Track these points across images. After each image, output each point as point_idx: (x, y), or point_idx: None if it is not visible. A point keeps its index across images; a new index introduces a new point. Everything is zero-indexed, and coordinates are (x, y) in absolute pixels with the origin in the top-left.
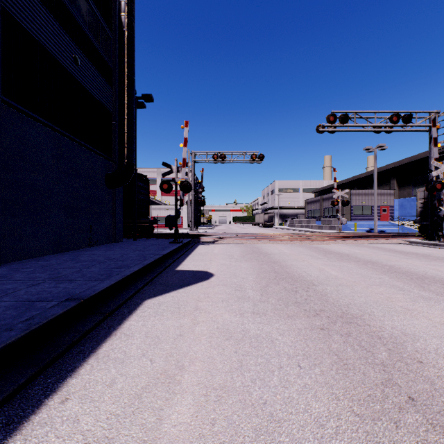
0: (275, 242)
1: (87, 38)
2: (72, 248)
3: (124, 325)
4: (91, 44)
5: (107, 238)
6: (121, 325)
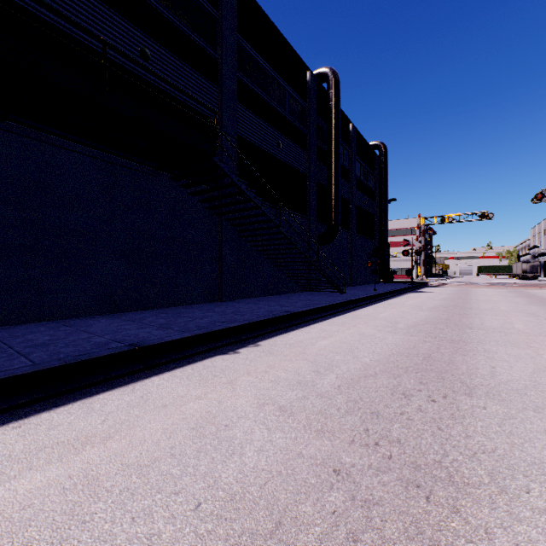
0: (489, 287)
1: (367, 188)
2: (364, 284)
3: (407, 294)
4: (368, 188)
5: (373, 281)
6: (407, 294)
